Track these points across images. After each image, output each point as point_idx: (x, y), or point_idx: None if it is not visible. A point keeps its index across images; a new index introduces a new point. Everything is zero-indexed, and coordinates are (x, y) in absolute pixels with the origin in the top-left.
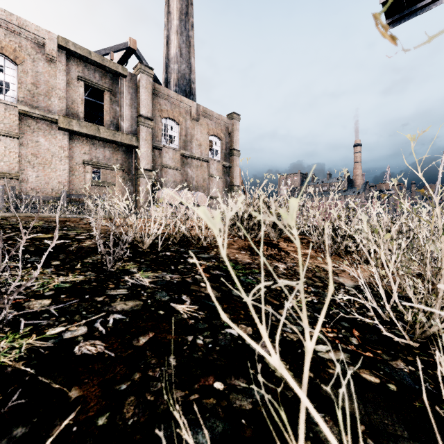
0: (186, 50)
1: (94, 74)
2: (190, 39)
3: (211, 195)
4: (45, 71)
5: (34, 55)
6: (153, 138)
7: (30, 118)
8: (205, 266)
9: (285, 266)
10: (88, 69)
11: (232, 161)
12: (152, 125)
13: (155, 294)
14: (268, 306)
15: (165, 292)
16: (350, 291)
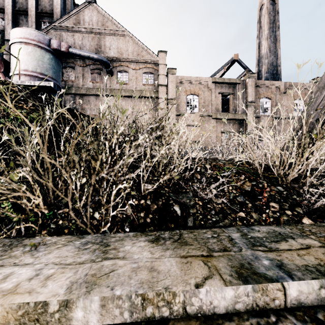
0: (273, 46)
1: (225, 88)
2: (276, 37)
3: None
4: (207, 95)
5: (203, 90)
6: (254, 112)
7: (202, 117)
8: None
9: None
10: (222, 87)
11: None
12: (255, 105)
13: None
14: None
15: None
16: None
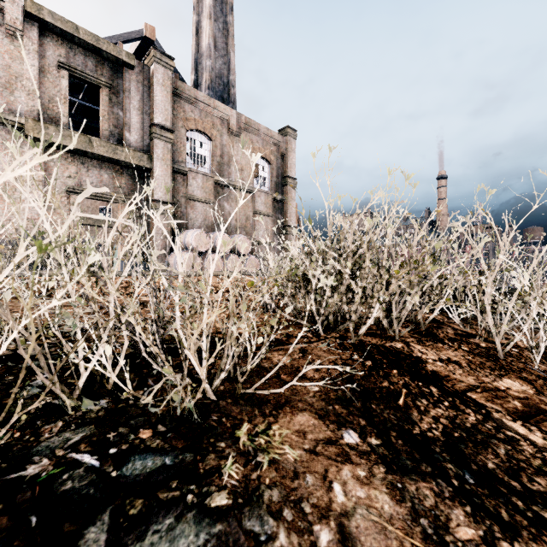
0: (223, 42)
1: (83, 61)
2: (228, 26)
3: (256, 239)
4: (4, 50)
5: None
6: (174, 158)
7: None
8: None
9: None
10: (75, 53)
11: (286, 193)
12: (173, 138)
13: None
14: None
15: None
16: None
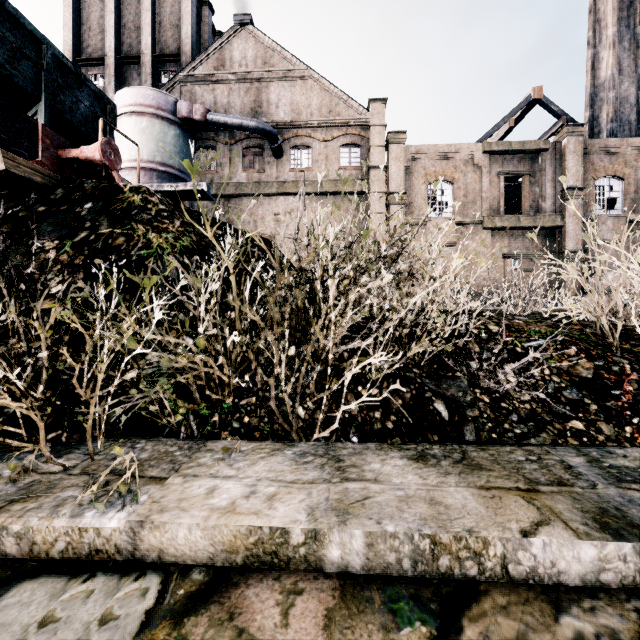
0: (629, 60)
1: (512, 163)
2: (637, 38)
3: None
4: (472, 180)
5: (464, 170)
6: (582, 210)
7: (462, 226)
8: None
9: None
10: (507, 161)
11: None
12: (583, 194)
13: None
14: None
15: None
16: None
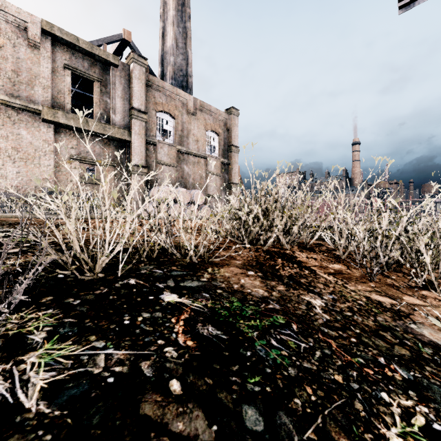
0: (182, 43)
1: (82, 63)
2: (187, 30)
3: (208, 193)
4: (27, 57)
5: (15, 39)
6: (147, 132)
7: (11, 108)
8: (188, 313)
9: (323, 303)
10: (76, 57)
11: (231, 158)
12: (146, 118)
13: None
14: None
15: None
16: None
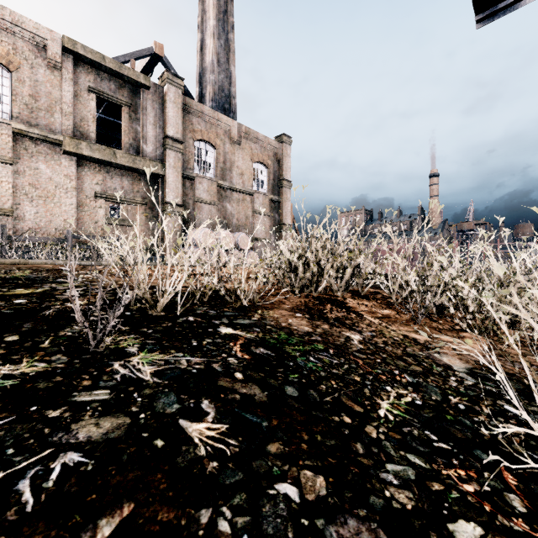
0: (224, 58)
1: (108, 85)
2: (230, 43)
3: (255, 236)
4: (46, 80)
5: (32, 59)
6: (183, 165)
7: (28, 139)
8: (243, 340)
9: (361, 338)
10: (101, 79)
11: (282, 194)
12: (183, 148)
13: (155, 399)
14: (346, 419)
15: (174, 394)
16: (465, 379)
